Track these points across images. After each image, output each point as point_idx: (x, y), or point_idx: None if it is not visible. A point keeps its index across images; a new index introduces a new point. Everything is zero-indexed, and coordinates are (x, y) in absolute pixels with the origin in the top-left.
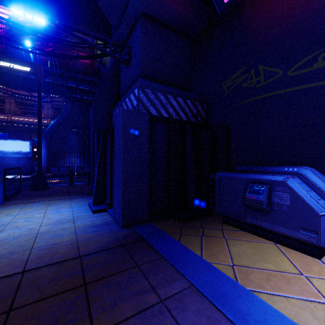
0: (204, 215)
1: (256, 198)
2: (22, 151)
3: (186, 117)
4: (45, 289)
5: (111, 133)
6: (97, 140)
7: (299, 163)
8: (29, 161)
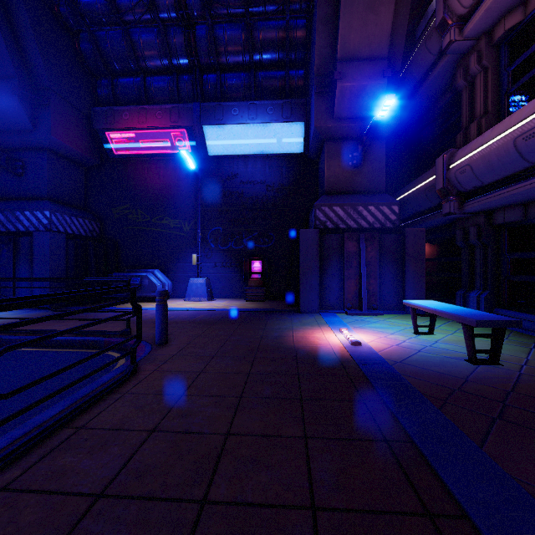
0: (104, 301)
1: (136, 283)
2: None
3: (85, 233)
4: None
5: (15, 242)
6: None
7: (157, 268)
8: None
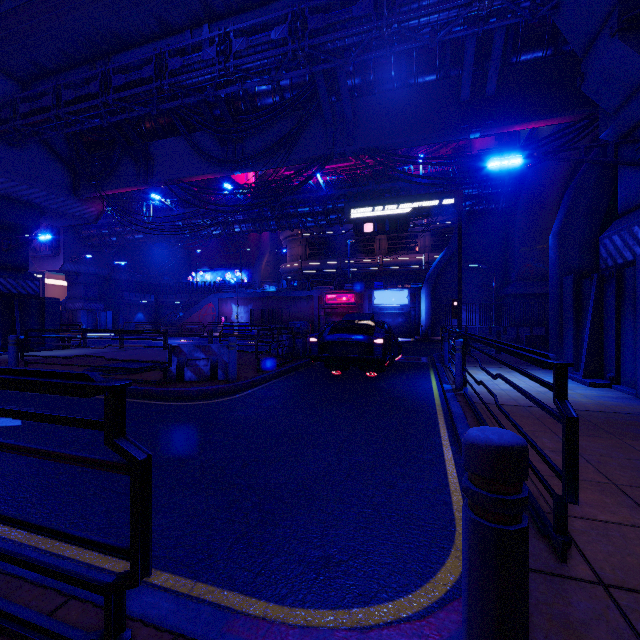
0: None
1: None
2: (399, 304)
3: None
4: (608, 420)
5: (618, 278)
6: (573, 287)
7: None
8: (405, 318)
